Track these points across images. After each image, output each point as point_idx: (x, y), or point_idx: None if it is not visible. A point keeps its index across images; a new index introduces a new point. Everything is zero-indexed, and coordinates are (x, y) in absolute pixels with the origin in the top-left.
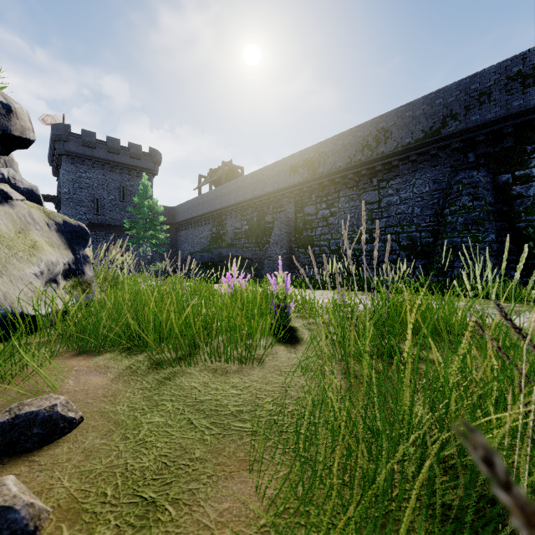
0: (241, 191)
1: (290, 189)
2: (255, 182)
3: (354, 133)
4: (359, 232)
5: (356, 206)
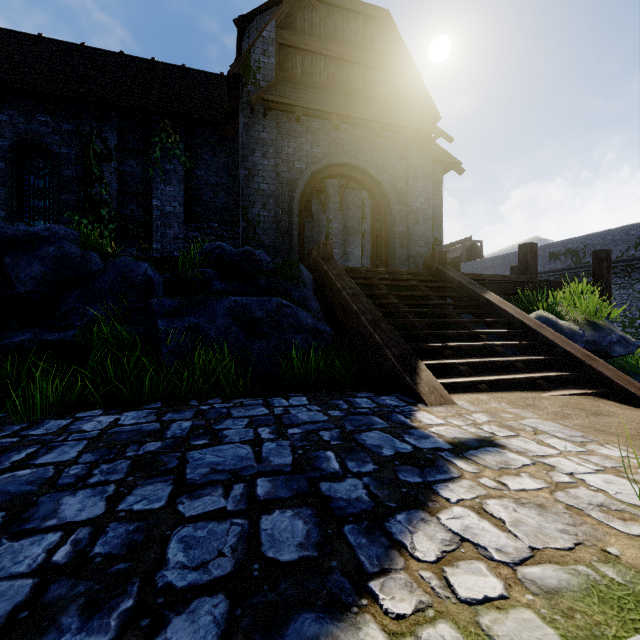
0: (489, 270)
1: (549, 273)
2: (506, 264)
3: (625, 231)
4: (632, 318)
5: (628, 294)
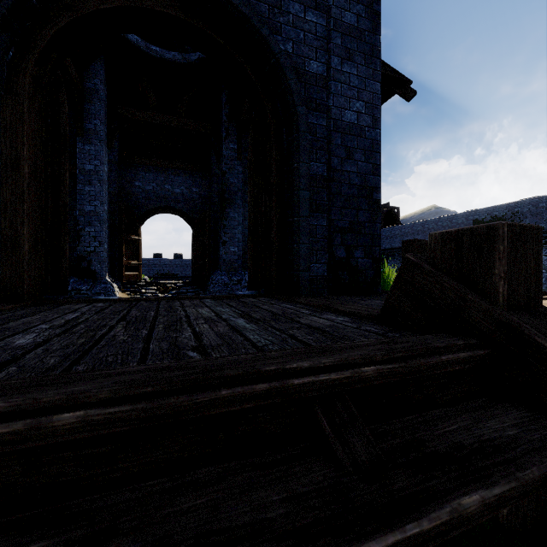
0: (408, 237)
1: None
2: (426, 230)
3: None
4: None
5: None
